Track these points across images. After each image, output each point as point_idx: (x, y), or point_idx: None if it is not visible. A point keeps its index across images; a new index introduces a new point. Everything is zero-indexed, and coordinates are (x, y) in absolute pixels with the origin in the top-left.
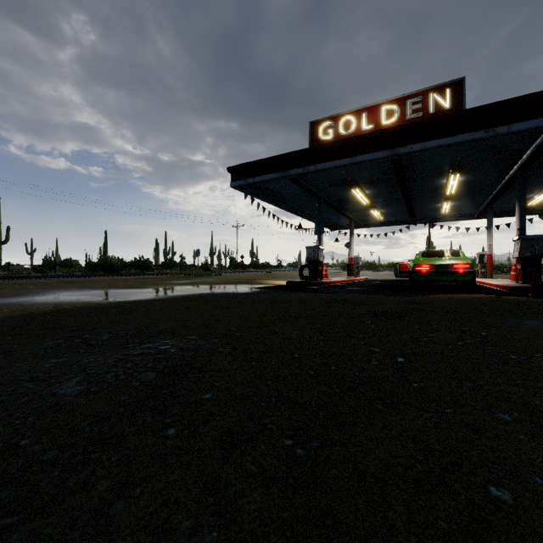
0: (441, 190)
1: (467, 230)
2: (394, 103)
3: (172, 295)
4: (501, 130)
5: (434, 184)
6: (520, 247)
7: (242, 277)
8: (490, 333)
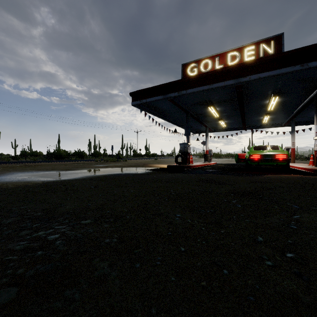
0: (264, 108)
1: (277, 133)
2: (236, 51)
3: (90, 175)
4: (312, 64)
5: (260, 104)
6: None
7: (139, 162)
8: None
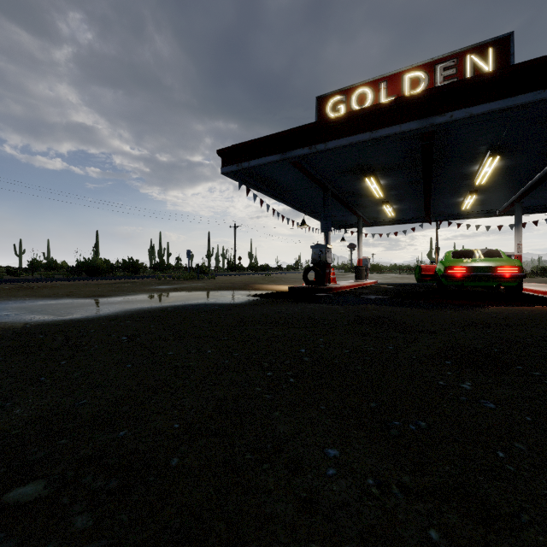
0: (469, 180)
1: (487, 228)
2: (420, 70)
3: (135, 309)
4: None
5: (463, 172)
6: None
7: (237, 280)
8: None
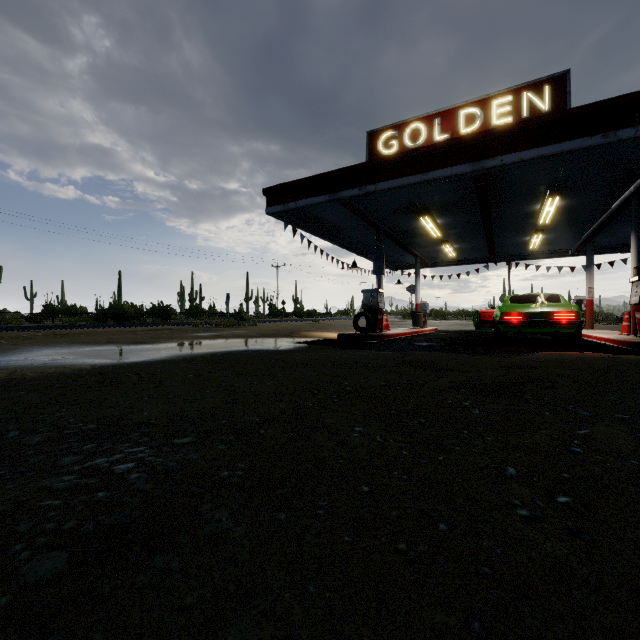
0: (532, 219)
1: (559, 270)
2: (475, 106)
3: (186, 354)
4: (625, 133)
5: (525, 211)
6: None
7: (282, 327)
8: None
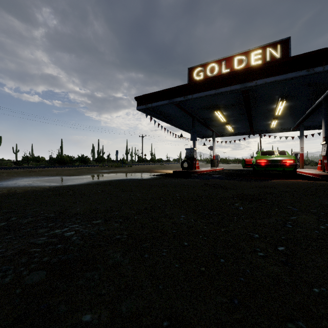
0: (272, 112)
1: (286, 138)
2: (243, 55)
3: (96, 181)
4: (318, 69)
5: (268, 108)
6: (327, 148)
7: (144, 167)
8: None
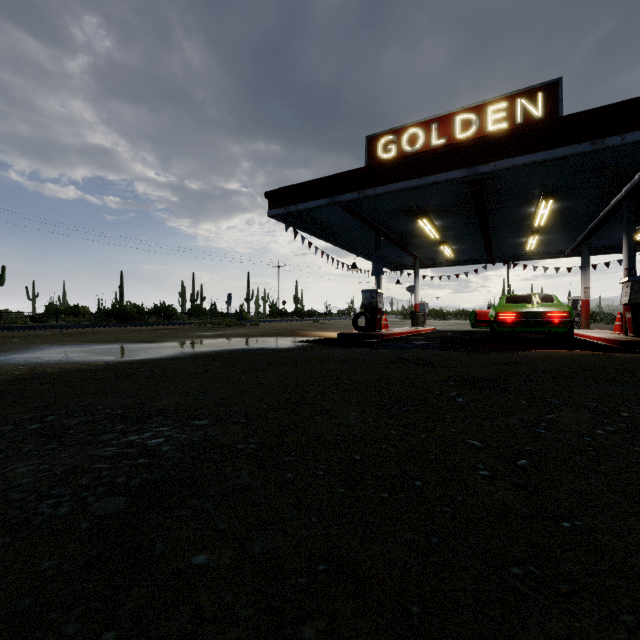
0: (528, 221)
1: (556, 270)
2: (471, 112)
3: (192, 352)
4: (612, 141)
5: (520, 213)
6: (631, 290)
7: (283, 327)
8: (634, 414)
